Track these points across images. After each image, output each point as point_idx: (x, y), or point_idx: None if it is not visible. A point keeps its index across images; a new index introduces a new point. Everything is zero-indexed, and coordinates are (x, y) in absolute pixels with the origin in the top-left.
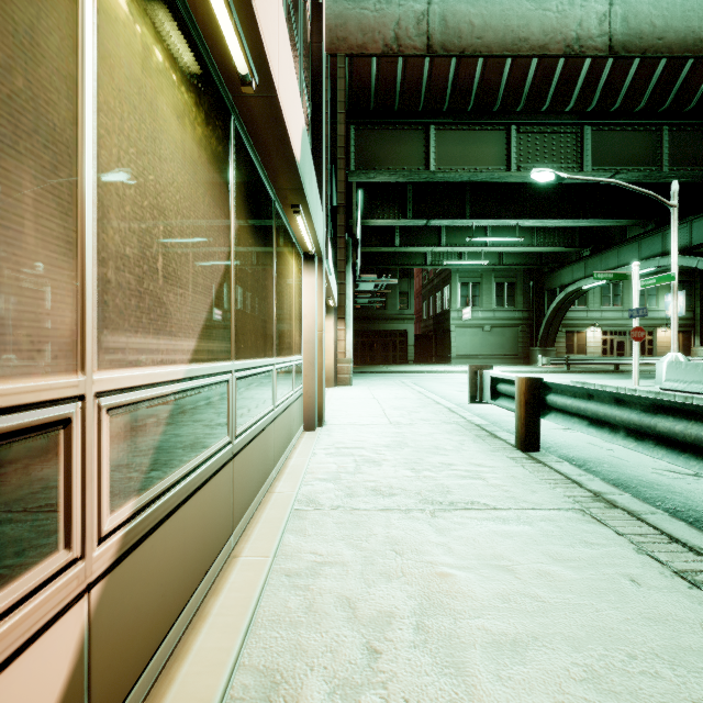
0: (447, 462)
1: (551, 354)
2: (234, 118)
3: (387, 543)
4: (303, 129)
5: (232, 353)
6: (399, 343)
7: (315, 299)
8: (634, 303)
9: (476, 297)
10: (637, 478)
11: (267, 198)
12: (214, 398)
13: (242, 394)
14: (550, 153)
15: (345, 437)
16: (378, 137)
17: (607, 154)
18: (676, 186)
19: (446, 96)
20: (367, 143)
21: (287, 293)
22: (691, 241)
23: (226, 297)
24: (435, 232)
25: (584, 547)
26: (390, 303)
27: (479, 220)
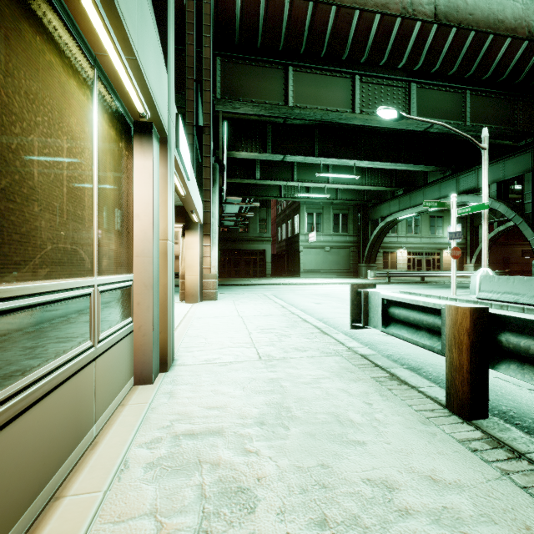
0: (377, 477)
1: (374, 269)
2: None
3: None
4: None
5: None
6: (259, 260)
7: (154, 192)
8: (452, 228)
9: (319, 224)
10: None
11: None
12: None
13: None
14: (386, 102)
15: (195, 399)
16: (242, 71)
17: (428, 108)
18: (486, 132)
19: (303, 38)
20: (232, 75)
21: (54, 146)
22: (477, 184)
23: None
24: (289, 169)
25: None
26: (252, 228)
27: (325, 158)
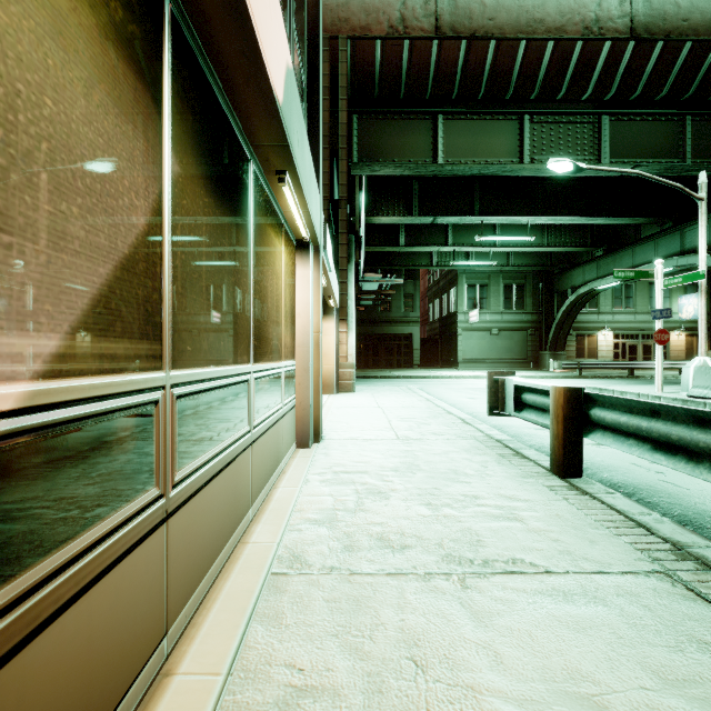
0: (471, 494)
1: (562, 358)
2: (170, 2)
3: (401, 642)
4: (289, 67)
5: (165, 358)
6: (404, 347)
7: (311, 294)
8: (657, 304)
9: (483, 299)
10: (709, 514)
11: (239, 152)
12: (119, 433)
13: (188, 419)
14: (566, 144)
15: (345, 457)
16: (382, 128)
17: (627, 145)
18: (704, 177)
19: (455, 82)
20: (371, 133)
21: (272, 284)
22: None
23: (151, 271)
24: (442, 231)
25: (699, 651)
26: (394, 306)
27: (488, 217)
